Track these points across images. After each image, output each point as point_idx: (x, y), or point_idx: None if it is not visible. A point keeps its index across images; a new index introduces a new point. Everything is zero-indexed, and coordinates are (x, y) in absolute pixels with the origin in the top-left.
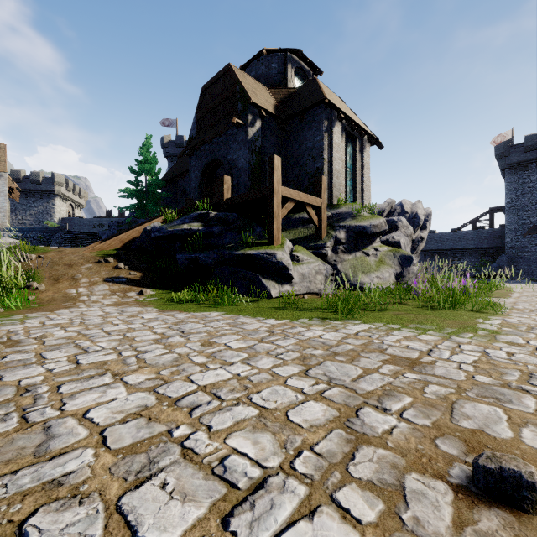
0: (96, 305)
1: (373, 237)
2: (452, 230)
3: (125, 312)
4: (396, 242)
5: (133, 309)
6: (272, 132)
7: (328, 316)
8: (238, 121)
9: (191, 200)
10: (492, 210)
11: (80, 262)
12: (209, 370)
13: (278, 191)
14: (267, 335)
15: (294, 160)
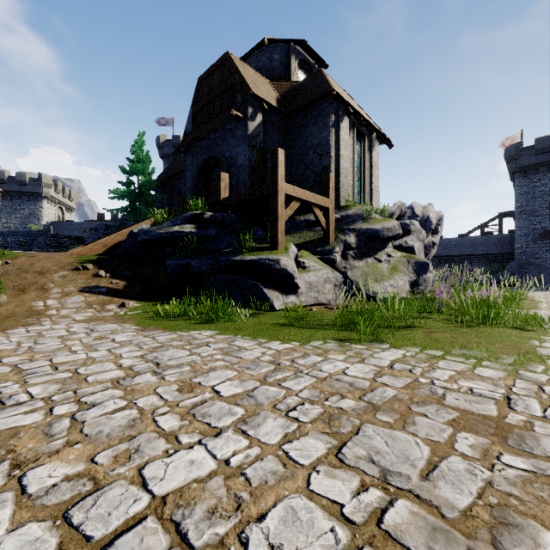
0: (63, 322)
1: (386, 241)
2: (460, 235)
3: (95, 331)
4: (410, 247)
5: (107, 326)
6: (274, 128)
7: (346, 337)
8: (237, 114)
9: (185, 201)
10: (501, 215)
11: (53, 269)
12: (179, 450)
13: (282, 189)
14: (271, 369)
15: (299, 158)
